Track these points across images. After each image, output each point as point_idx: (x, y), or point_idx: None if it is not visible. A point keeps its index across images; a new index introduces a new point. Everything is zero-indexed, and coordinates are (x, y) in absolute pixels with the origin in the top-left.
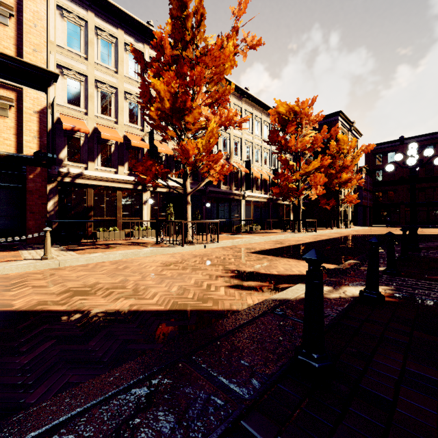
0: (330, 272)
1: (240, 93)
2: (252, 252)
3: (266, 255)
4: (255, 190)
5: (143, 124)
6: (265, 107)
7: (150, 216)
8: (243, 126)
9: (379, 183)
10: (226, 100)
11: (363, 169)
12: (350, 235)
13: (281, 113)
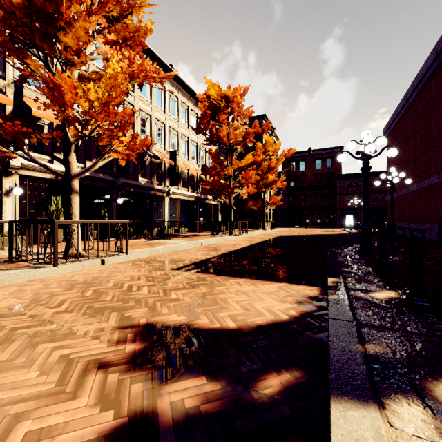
0: (337, 316)
1: (164, 69)
2: (180, 269)
3: (202, 273)
4: (181, 187)
5: (4, 67)
6: (192, 94)
7: (18, 214)
8: (168, 110)
9: (293, 188)
10: (141, 43)
11: (281, 174)
12: (279, 236)
13: (212, 97)
